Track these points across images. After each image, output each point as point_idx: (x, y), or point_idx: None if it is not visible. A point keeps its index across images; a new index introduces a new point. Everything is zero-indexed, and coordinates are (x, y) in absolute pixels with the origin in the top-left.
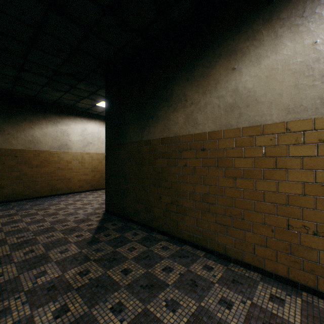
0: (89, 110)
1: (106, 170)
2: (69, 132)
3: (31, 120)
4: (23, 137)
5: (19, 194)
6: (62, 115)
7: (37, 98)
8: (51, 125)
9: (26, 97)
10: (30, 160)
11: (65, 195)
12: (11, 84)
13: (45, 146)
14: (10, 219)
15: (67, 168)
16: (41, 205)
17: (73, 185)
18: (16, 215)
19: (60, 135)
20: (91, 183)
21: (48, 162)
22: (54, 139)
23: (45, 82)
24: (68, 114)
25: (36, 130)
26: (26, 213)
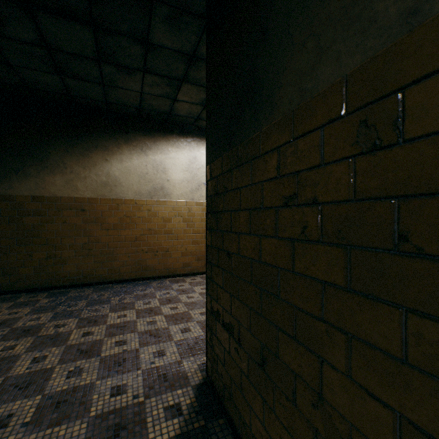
0: (200, 121)
1: (207, 245)
2: (166, 165)
3: (106, 147)
4: (93, 177)
5: (87, 274)
6: (155, 135)
7: (112, 107)
8: (137, 154)
9: (98, 108)
10: (104, 217)
11: (159, 279)
12: (56, 75)
13: (128, 192)
14: (5, 350)
15: (162, 230)
16: (102, 305)
17: (174, 261)
18: (30, 337)
19: (152, 171)
20: (204, 258)
21: (133, 220)
22: (142, 180)
23: (94, 46)
24: (165, 132)
25: (113, 164)
26: (51, 332)
